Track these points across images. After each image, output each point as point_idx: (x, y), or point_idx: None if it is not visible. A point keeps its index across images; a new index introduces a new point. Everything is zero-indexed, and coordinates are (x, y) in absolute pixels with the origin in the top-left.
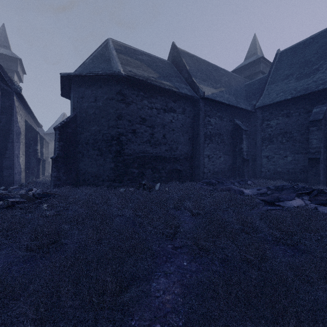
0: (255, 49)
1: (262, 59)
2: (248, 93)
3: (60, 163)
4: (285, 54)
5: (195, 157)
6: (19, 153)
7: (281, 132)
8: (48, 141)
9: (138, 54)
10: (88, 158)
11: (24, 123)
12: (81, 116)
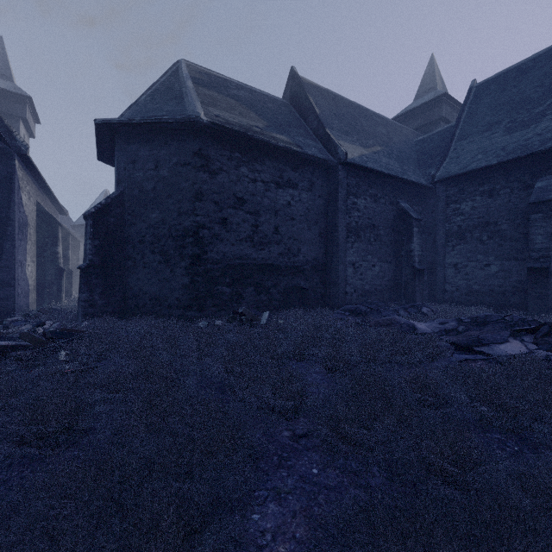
0: (432, 81)
1: (445, 97)
2: (421, 156)
3: (94, 277)
4: (486, 88)
5: (331, 266)
6: (25, 259)
7: (480, 223)
8: (78, 239)
9: (231, 87)
10: (144, 268)
11: (35, 207)
12: (132, 194)
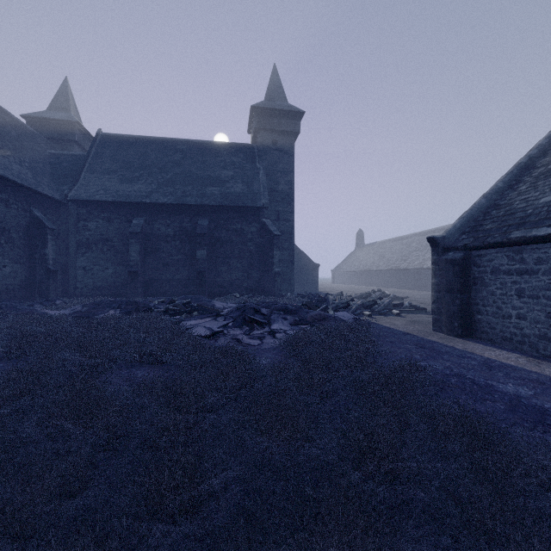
0: (67, 103)
1: (78, 124)
2: (56, 171)
3: None
4: (109, 141)
5: None
6: None
7: (102, 239)
8: None
9: None
10: None
11: None
12: None
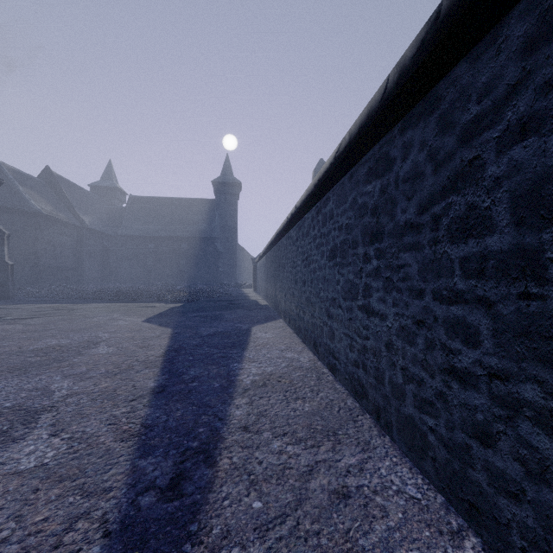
0: (111, 175)
1: (118, 188)
2: (109, 218)
3: None
4: (136, 201)
5: (79, 268)
6: None
7: (134, 254)
8: None
9: (26, 180)
10: None
11: None
12: None
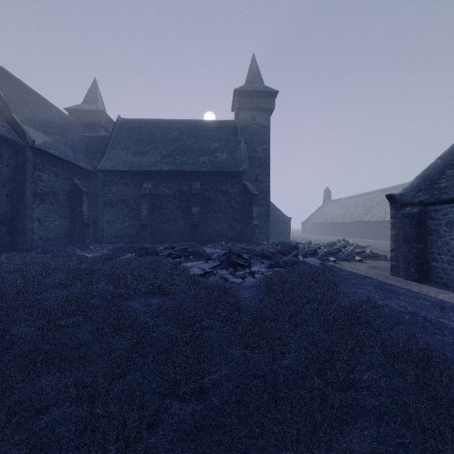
0: (96, 97)
1: (104, 113)
2: (88, 149)
3: None
4: (125, 124)
5: (19, 220)
6: None
7: (121, 199)
8: None
9: None
10: None
11: None
12: None
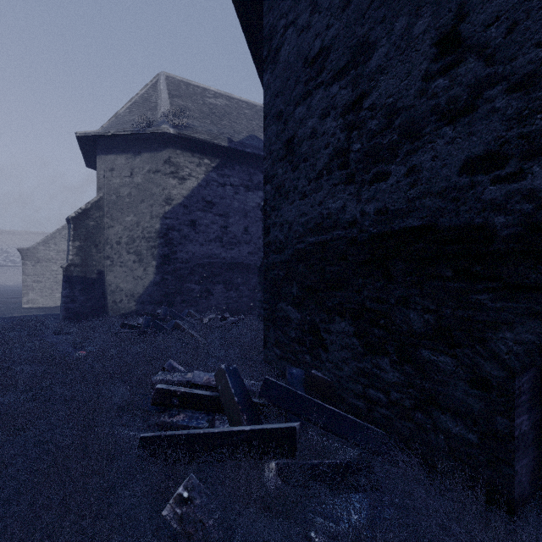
0: None
1: None
2: None
3: None
4: None
5: None
6: None
7: None
8: None
9: None
10: None
11: None
12: None
